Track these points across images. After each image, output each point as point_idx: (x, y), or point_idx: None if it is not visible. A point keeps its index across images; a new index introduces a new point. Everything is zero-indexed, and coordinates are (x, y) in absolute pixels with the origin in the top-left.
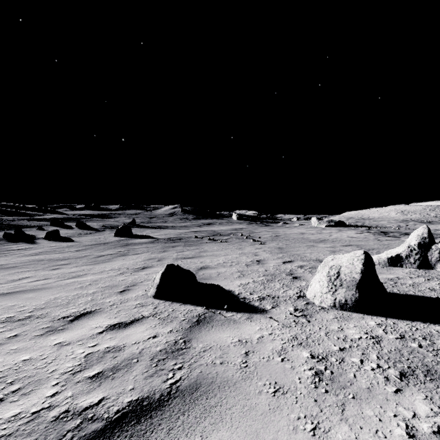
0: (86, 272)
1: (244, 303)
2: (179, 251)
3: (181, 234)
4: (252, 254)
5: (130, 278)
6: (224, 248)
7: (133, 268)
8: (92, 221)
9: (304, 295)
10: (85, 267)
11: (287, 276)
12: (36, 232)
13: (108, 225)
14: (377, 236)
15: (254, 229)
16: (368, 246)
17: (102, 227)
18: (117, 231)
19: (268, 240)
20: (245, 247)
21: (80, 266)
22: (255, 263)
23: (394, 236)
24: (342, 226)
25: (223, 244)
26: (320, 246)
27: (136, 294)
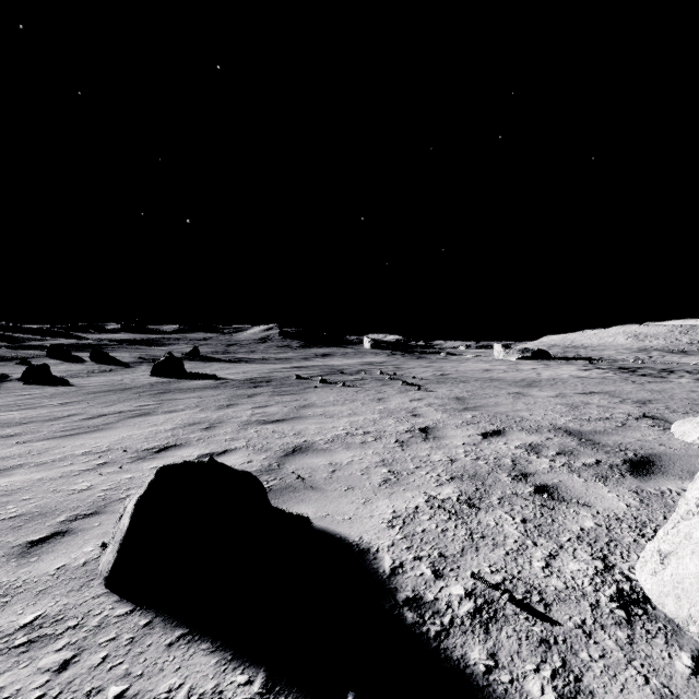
0: (27, 459)
1: (423, 646)
2: (259, 405)
3: (273, 371)
4: (407, 413)
5: (106, 484)
6: (349, 399)
7: (139, 449)
8: (124, 349)
9: (642, 596)
10: (42, 443)
11: (515, 481)
12: (12, 369)
13: (151, 356)
14: (621, 374)
15: (401, 364)
16: (630, 394)
17: (138, 359)
18: (155, 366)
19: (430, 382)
20: (390, 397)
21: (33, 441)
22: (418, 437)
23: (651, 374)
24: (544, 359)
25: (348, 390)
26: (535, 394)
27: (68, 559)
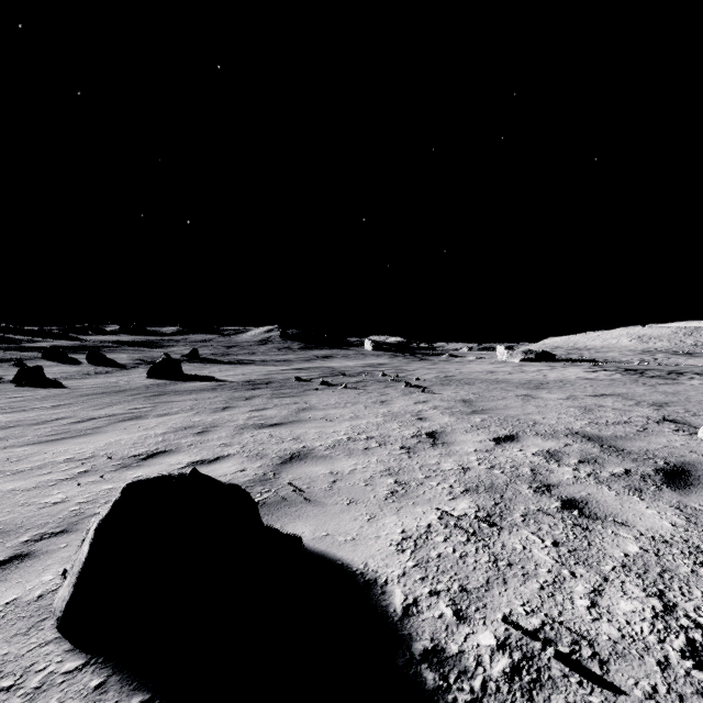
0: (3, 467)
1: None
2: (257, 408)
3: (273, 373)
4: (412, 417)
5: (82, 496)
6: (350, 401)
7: (126, 455)
8: (122, 351)
9: None
10: (24, 449)
11: (538, 494)
12: (5, 371)
13: (149, 358)
14: (629, 376)
15: (404, 366)
16: (644, 397)
17: (136, 361)
18: (152, 368)
19: (434, 384)
20: (394, 400)
21: (15, 446)
22: (426, 443)
23: (660, 376)
24: (548, 360)
25: (349, 392)
26: (545, 397)
27: (21, 591)
